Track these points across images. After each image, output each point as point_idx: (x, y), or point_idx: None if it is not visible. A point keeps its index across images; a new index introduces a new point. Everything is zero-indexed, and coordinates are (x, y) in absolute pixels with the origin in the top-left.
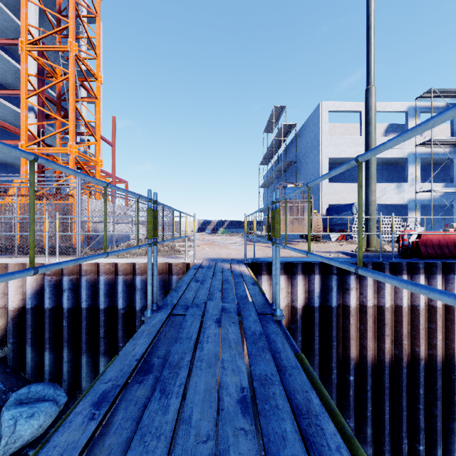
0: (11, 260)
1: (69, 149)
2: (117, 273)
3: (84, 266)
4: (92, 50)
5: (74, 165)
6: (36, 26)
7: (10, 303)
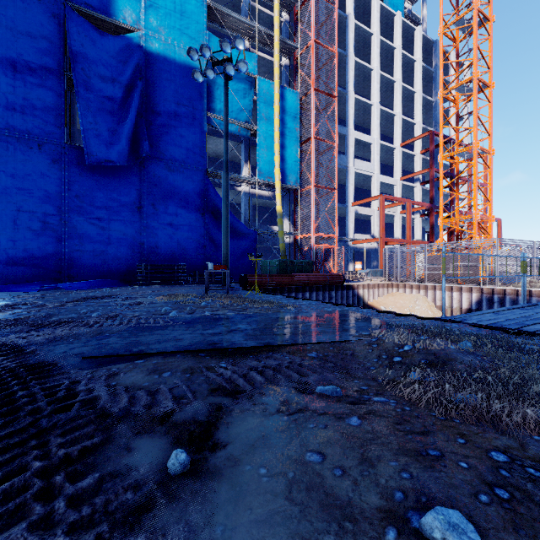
0: (459, 285)
1: (473, 216)
2: (531, 296)
3: (507, 290)
4: (486, 134)
5: (476, 226)
6: (420, 114)
7: (463, 305)
